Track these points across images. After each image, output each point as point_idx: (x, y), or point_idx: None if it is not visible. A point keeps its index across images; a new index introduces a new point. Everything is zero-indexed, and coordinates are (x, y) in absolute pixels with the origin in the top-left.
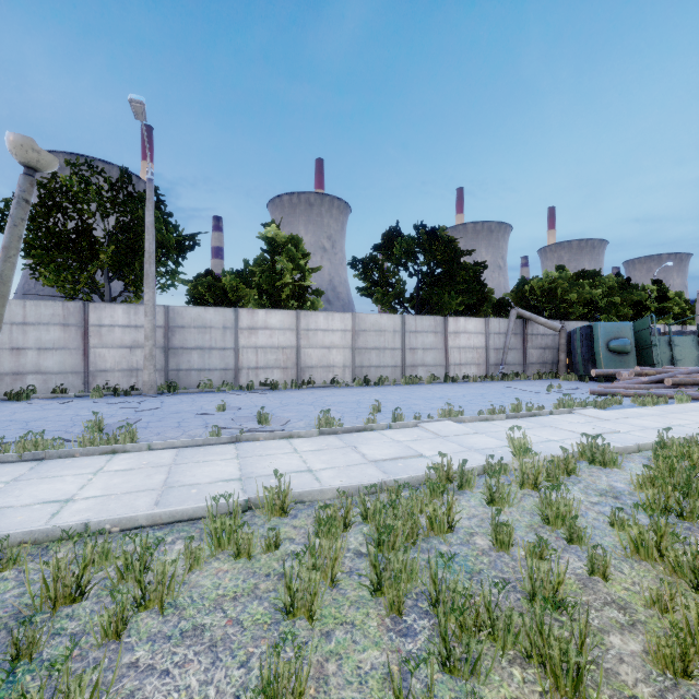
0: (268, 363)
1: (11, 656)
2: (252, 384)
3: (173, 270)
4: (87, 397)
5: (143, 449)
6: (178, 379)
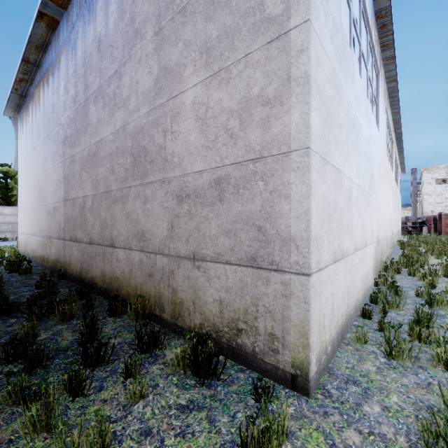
0: (3, 230)
1: None
2: None
3: None
4: None
5: None
6: None
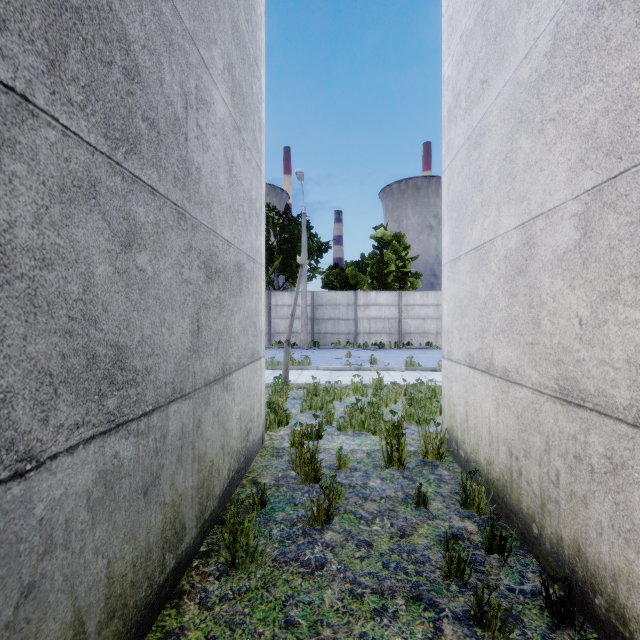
0: (377, 329)
1: (306, 401)
2: (366, 344)
3: (315, 267)
4: (271, 348)
5: (314, 369)
6: (319, 339)
